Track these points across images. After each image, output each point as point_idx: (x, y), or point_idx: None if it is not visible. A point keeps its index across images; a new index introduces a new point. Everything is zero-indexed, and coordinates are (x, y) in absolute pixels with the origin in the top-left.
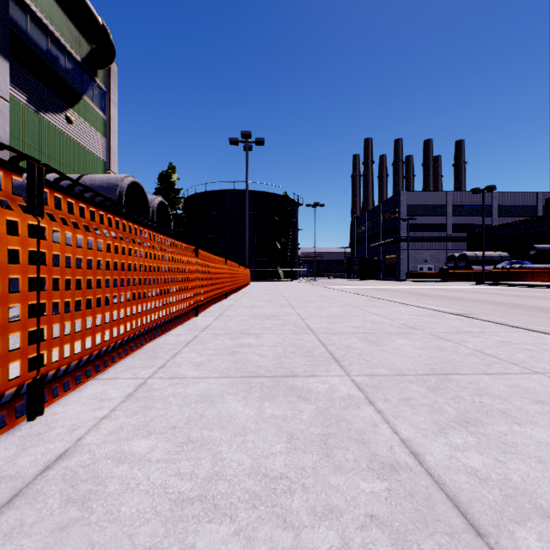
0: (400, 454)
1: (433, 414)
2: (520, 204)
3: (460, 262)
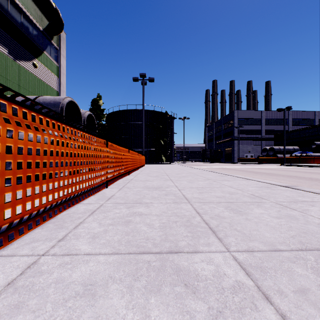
0: None
1: None
2: (305, 118)
3: (270, 152)
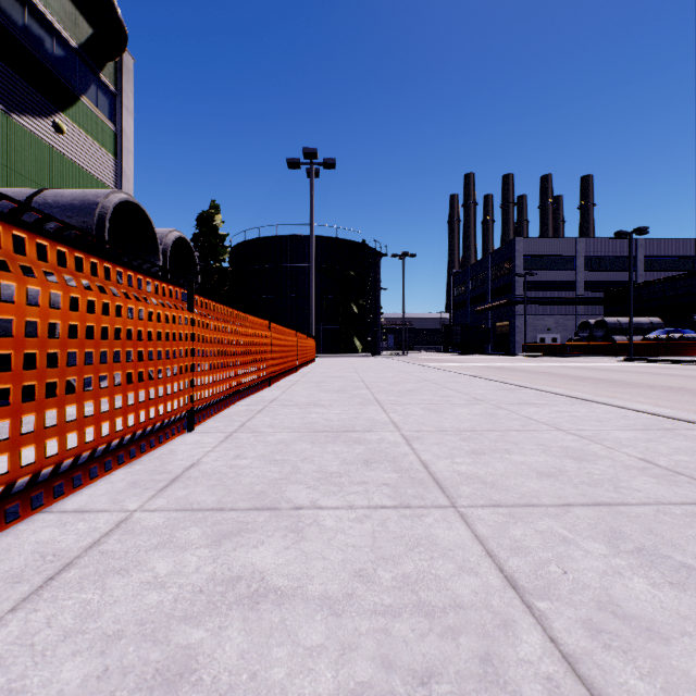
0: None
1: None
2: (673, 255)
3: (596, 331)
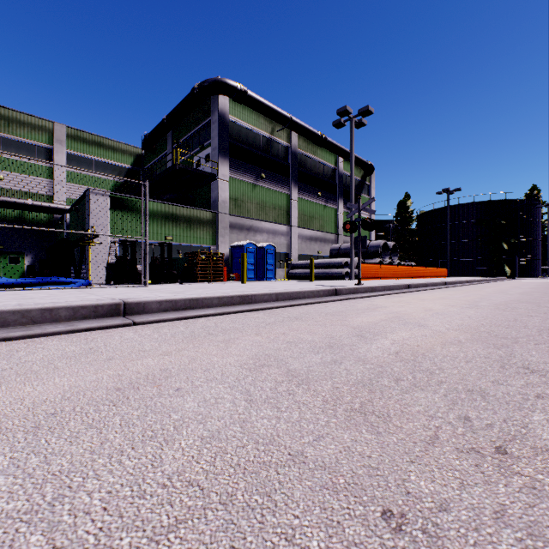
0: None
1: None
2: None
3: None
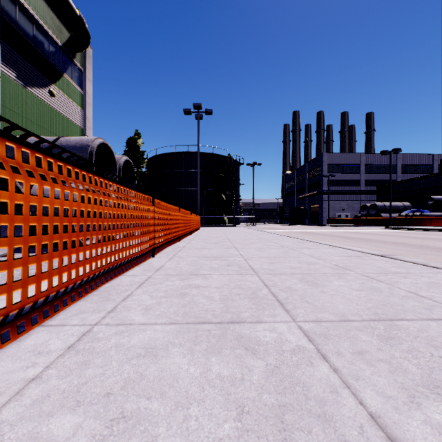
0: (375, 440)
1: (395, 374)
2: (419, 164)
3: (371, 210)
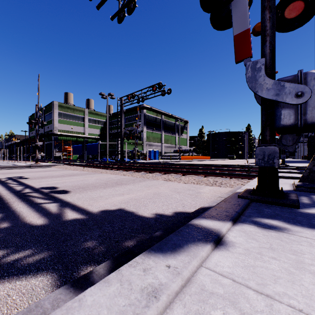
0: None
1: None
2: None
3: None
